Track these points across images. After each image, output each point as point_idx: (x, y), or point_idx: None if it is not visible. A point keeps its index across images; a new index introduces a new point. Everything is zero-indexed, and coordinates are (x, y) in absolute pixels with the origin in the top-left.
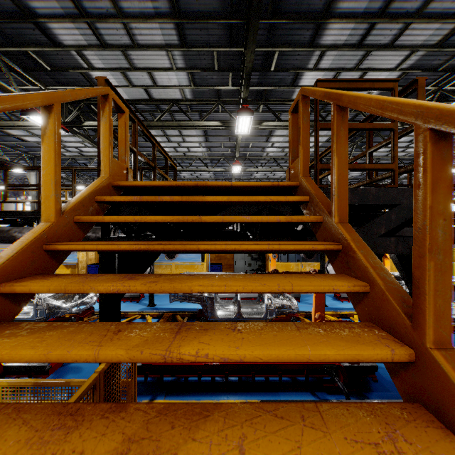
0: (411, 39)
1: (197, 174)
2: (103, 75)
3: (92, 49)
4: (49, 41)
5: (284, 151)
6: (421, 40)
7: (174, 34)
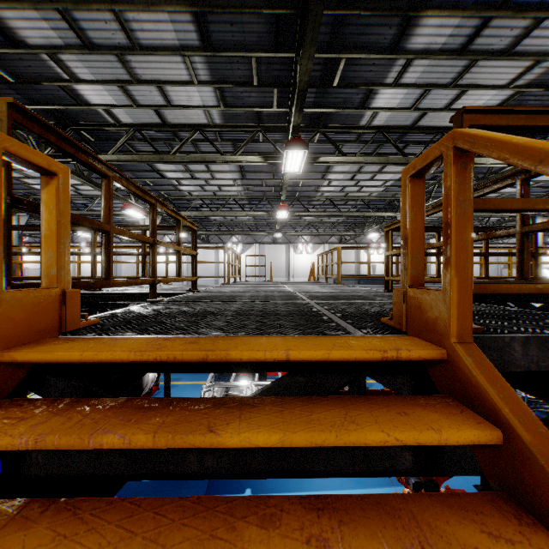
0: (537, 43)
1: (231, 217)
2: (93, 89)
3: (71, 51)
4: (5, 39)
5: (344, 191)
6: None
7: (192, 30)
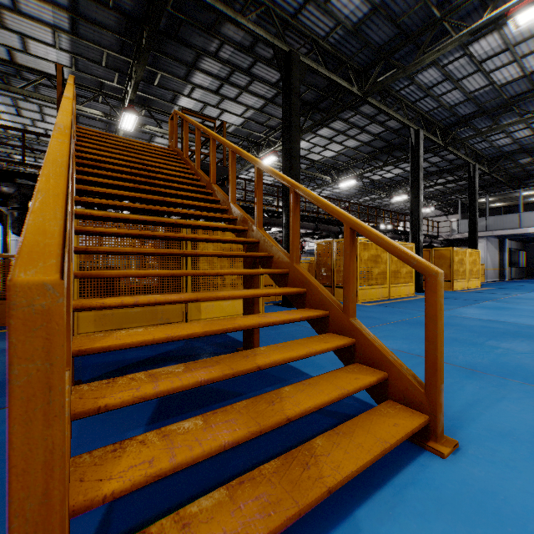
0: (245, 101)
1: None
2: None
3: None
4: None
5: None
6: (251, 104)
7: (66, 23)
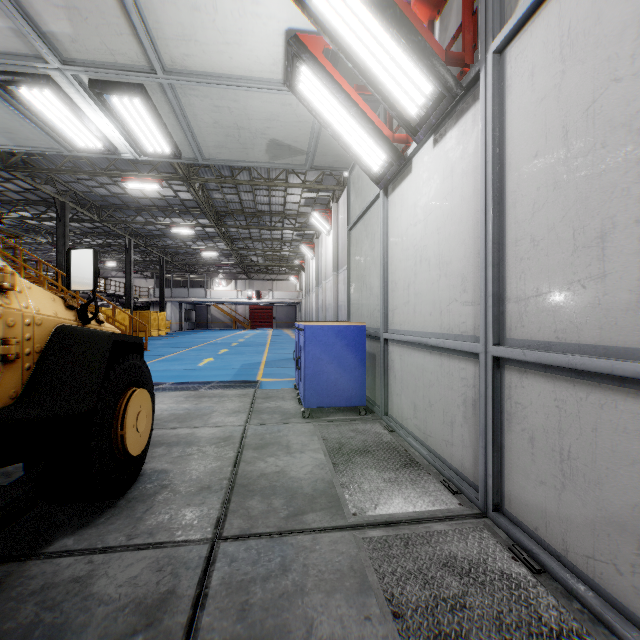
0: None
1: None
2: None
3: None
4: None
5: None
6: None
7: None
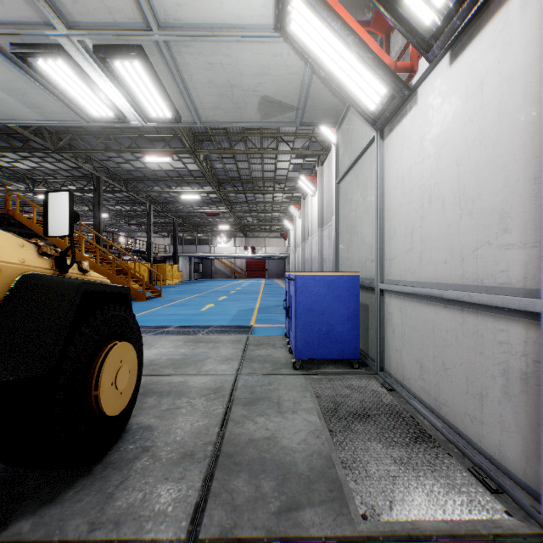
0: (44, 164)
1: None
2: None
3: None
4: None
5: None
6: (48, 166)
7: None
